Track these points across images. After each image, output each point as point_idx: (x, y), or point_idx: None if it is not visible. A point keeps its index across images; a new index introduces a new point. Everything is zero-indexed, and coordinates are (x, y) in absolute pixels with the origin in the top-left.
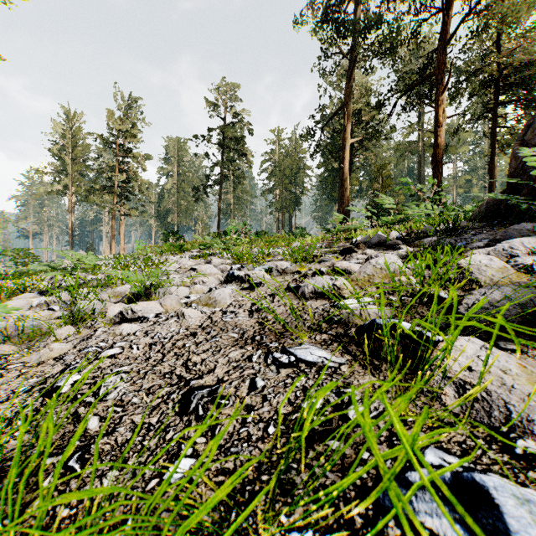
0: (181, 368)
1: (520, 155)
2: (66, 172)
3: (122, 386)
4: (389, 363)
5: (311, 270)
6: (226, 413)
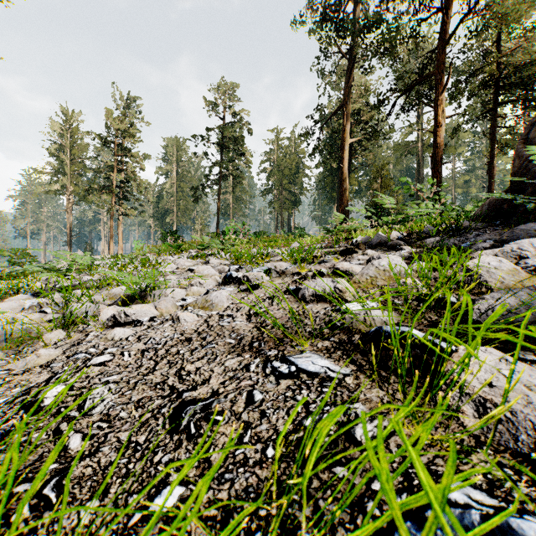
0: (174, 377)
1: (527, 153)
2: (64, 171)
3: (110, 398)
4: (399, 376)
5: (311, 271)
6: (221, 431)
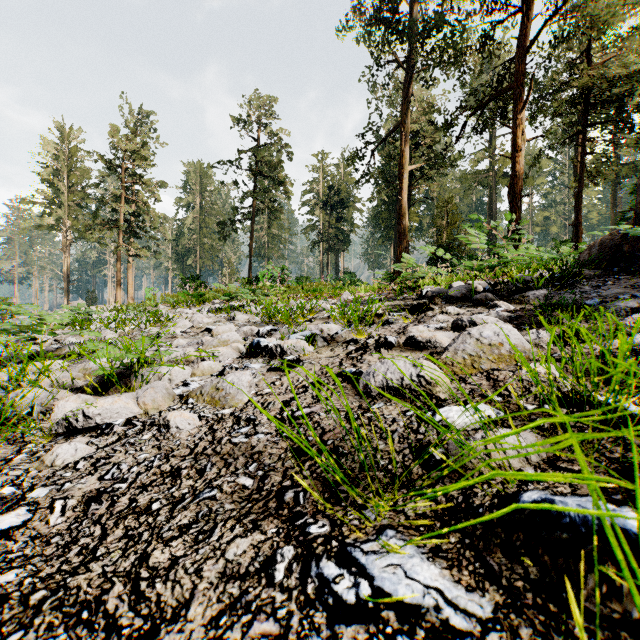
0: (123, 584)
1: None
2: (60, 202)
3: None
4: None
5: (371, 337)
6: None
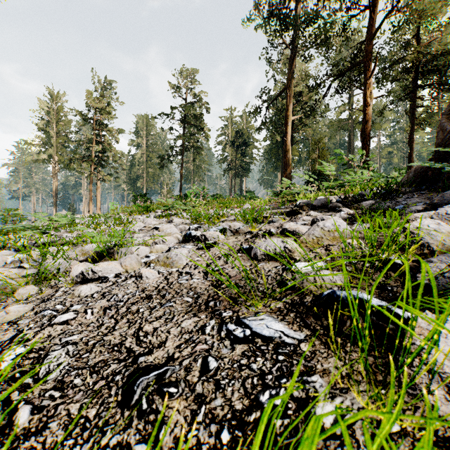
0: (131, 338)
1: None
2: (51, 143)
3: (67, 362)
4: (360, 350)
5: (261, 230)
6: (173, 406)
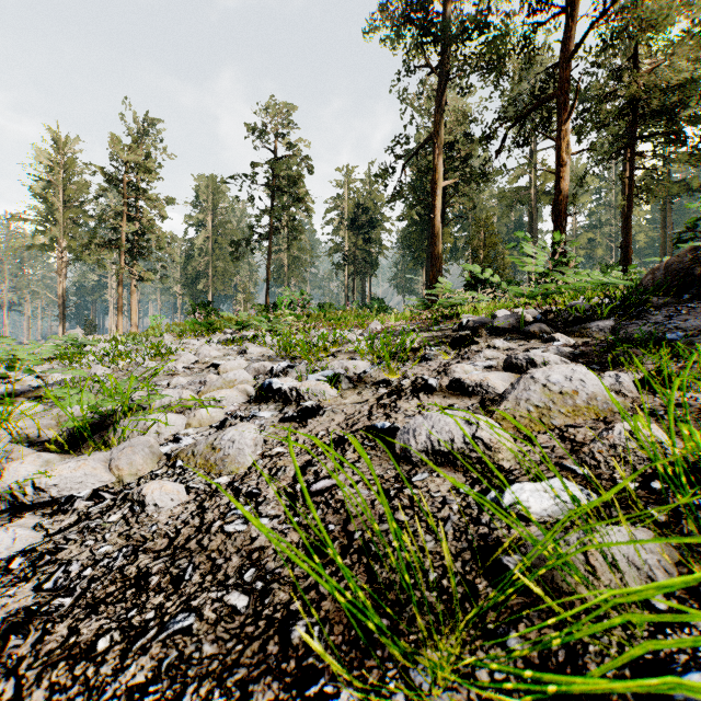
0: None
1: None
2: (55, 219)
3: None
4: None
5: (406, 377)
6: None
